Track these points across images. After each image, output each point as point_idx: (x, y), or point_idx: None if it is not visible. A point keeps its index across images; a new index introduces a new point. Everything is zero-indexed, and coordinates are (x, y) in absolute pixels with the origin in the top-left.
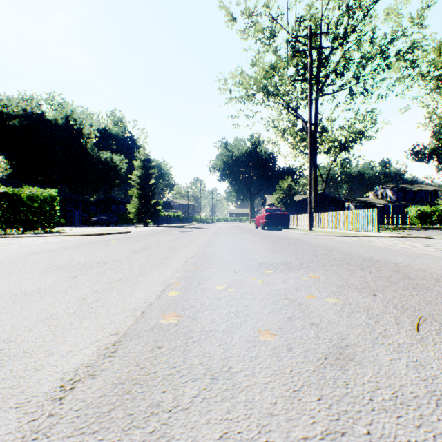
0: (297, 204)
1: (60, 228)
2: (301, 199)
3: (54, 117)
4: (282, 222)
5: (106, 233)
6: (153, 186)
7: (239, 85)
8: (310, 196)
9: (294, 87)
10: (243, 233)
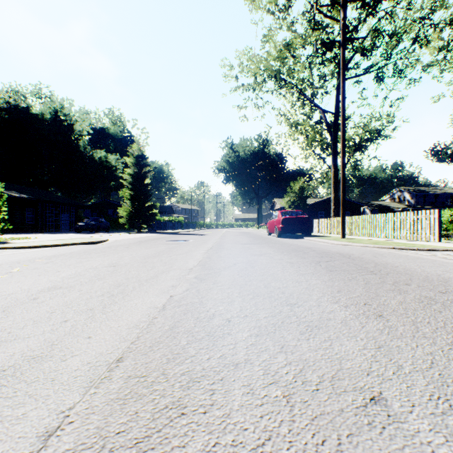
0: (309, 208)
1: (34, 235)
2: (313, 203)
3: (40, 110)
4: (303, 228)
5: (61, 244)
6: (148, 187)
7: (247, 68)
8: (343, 194)
9: (311, 71)
10: (256, 243)
